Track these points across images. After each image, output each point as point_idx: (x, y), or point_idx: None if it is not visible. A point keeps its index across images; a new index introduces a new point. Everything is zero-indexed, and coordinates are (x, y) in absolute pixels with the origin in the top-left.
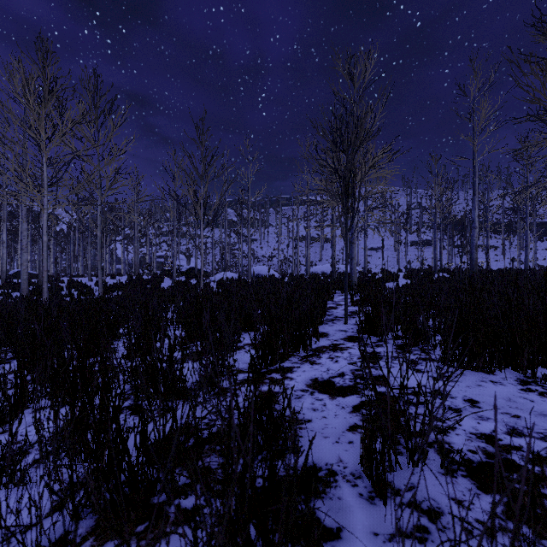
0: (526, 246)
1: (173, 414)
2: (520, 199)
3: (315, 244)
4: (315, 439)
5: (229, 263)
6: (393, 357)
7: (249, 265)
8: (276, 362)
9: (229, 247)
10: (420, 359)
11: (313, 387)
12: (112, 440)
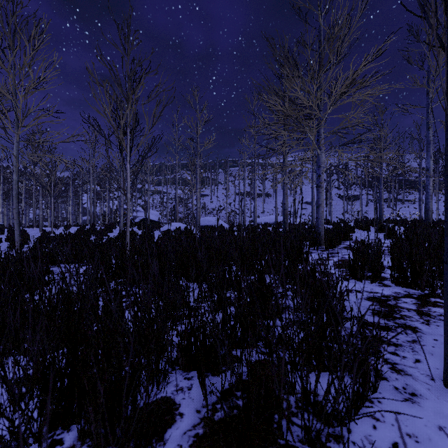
0: None
1: None
2: None
3: (258, 198)
4: None
5: (183, 215)
6: None
7: (198, 215)
8: None
9: (183, 201)
10: None
11: None
12: None
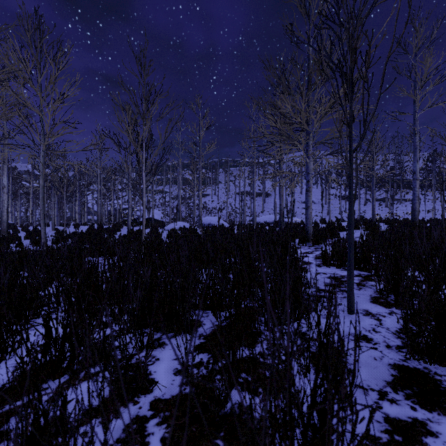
0: None
1: None
2: None
3: (258, 198)
4: None
5: (185, 214)
6: None
7: (201, 215)
8: None
9: (185, 200)
10: None
11: None
12: None
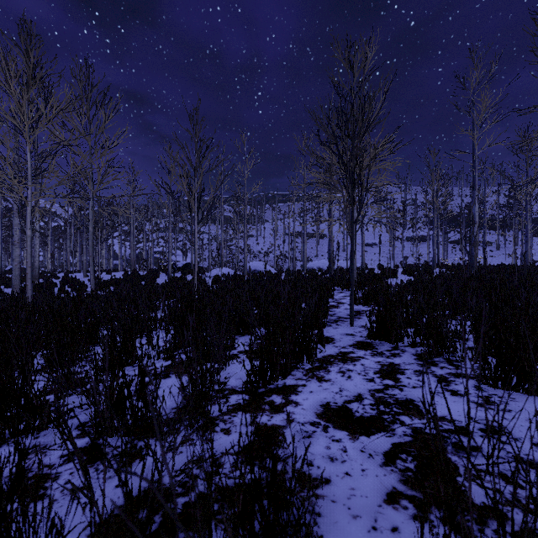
0: (527, 241)
1: (126, 488)
2: (520, 194)
3: (311, 239)
4: (341, 521)
5: (226, 259)
6: (417, 372)
7: (246, 261)
8: (276, 379)
9: (226, 243)
10: (451, 375)
11: (325, 418)
12: (28, 534)
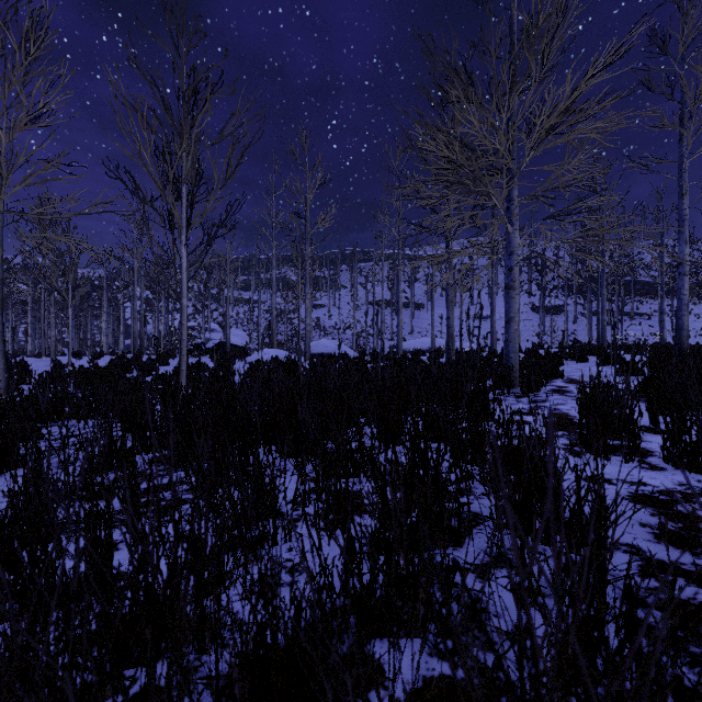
0: None
1: None
2: None
3: (403, 311)
4: None
5: (286, 337)
6: None
7: (308, 337)
8: None
9: (286, 315)
10: None
11: None
12: None
